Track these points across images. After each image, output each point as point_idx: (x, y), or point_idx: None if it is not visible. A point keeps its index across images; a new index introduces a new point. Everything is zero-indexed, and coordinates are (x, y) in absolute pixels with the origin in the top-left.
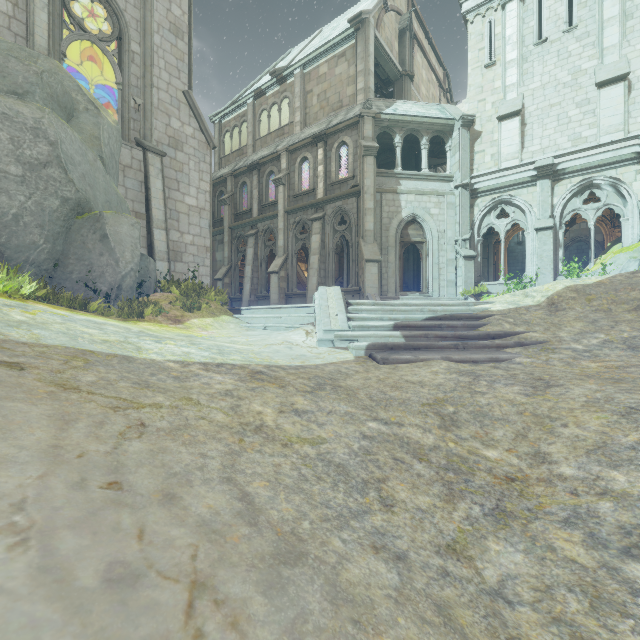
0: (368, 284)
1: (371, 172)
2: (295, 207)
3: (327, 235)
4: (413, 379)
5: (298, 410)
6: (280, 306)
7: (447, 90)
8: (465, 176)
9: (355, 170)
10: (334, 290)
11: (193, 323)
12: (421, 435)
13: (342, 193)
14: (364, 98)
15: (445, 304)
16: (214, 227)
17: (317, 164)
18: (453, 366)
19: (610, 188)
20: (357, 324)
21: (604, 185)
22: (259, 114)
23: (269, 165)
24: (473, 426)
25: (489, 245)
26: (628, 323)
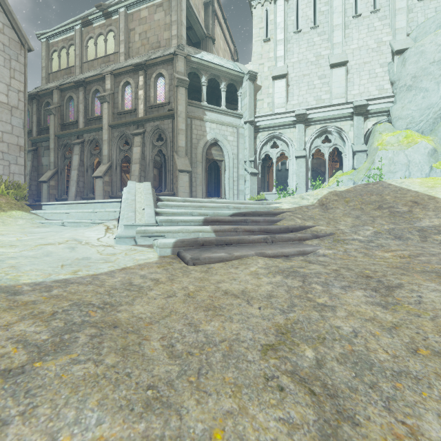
0: (181, 189)
1: (183, 100)
2: (118, 122)
3: (147, 148)
4: (233, 288)
5: None
6: (85, 201)
7: (236, 61)
8: (251, 115)
9: (170, 97)
10: (144, 185)
11: None
12: None
13: (159, 114)
14: (178, 43)
15: (245, 203)
16: (40, 134)
17: (138, 88)
18: (270, 263)
19: (337, 134)
20: (165, 218)
21: (333, 132)
22: (86, 40)
23: (95, 84)
24: (373, 408)
25: (265, 167)
26: (381, 218)
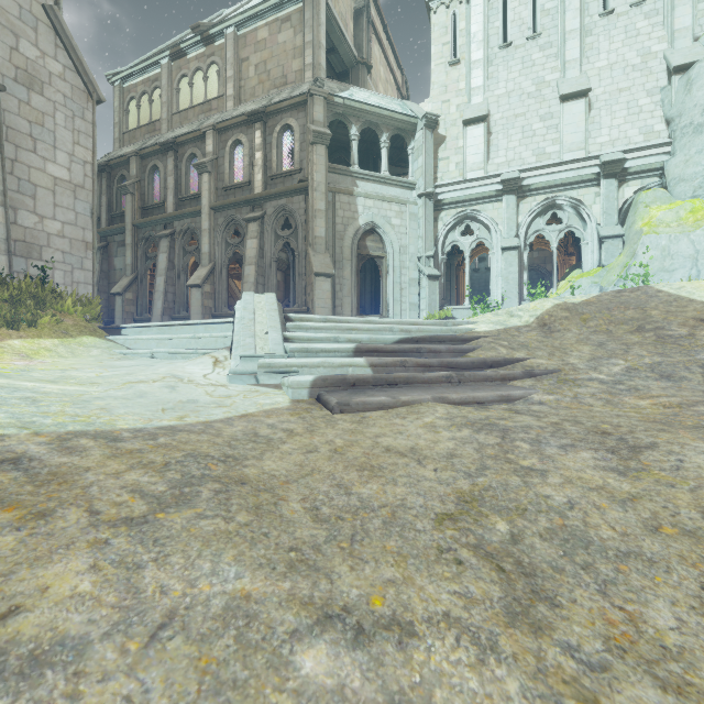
0: (318, 303)
1: (322, 165)
2: (225, 202)
3: (267, 241)
4: (398, 444)
5: (5, 659)
6: (182, 322)
7: (406, 97)
8: (429, 184)
9: (302, 161)
10: (266, 298)
11: (7, 346)
12: (479, 685)
13: (286, 188)
14: (314, 76)
15: (419, 323)
16: (112, 224)
17: (254, 150)
18: (455, 412)
19: (571, 210)
20: (298, 347)
21: (566, 206)
22: (177, 80)
23: (190, 146)
24: (582, 591)
25: (451, 267)
26: (640, 346)
